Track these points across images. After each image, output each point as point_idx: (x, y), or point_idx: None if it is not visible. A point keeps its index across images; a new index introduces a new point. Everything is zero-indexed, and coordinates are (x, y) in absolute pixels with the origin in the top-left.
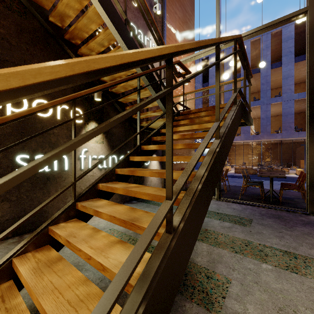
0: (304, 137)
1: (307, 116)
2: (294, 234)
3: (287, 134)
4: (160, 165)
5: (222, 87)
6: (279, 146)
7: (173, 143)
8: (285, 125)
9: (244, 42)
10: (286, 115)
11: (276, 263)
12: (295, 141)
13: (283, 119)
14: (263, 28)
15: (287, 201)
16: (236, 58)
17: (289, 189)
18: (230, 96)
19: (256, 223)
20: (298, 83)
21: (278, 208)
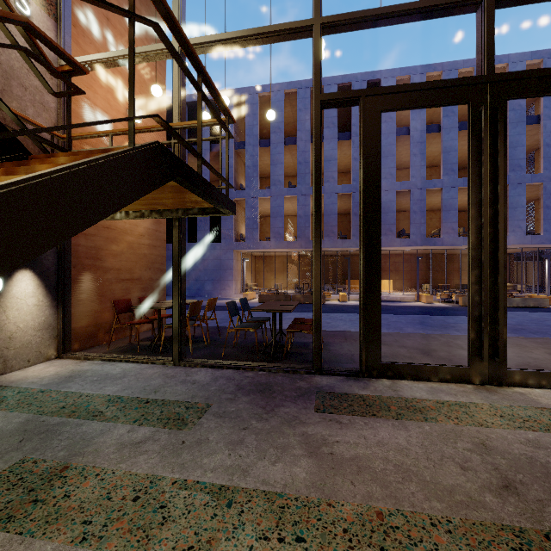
0: (349, 247)
1: (313, 206)
2: (267, 427)
3: (330, 242)
4: (50, 294)
5: (243, 156)
6: (323, 260)
7: (100, 243)
8: (327, 229)
9: (275, 91)
10: (328, 214)
11: (172, 543)
12: (340, 252)
13: (325, 220)
14: (253, 35)
15: (299, 350)
16: (132, 32)
17: (297, 330)
18: (255, 174)
19: (212, 414)
20: (344, 172)
21: (274, 369)
